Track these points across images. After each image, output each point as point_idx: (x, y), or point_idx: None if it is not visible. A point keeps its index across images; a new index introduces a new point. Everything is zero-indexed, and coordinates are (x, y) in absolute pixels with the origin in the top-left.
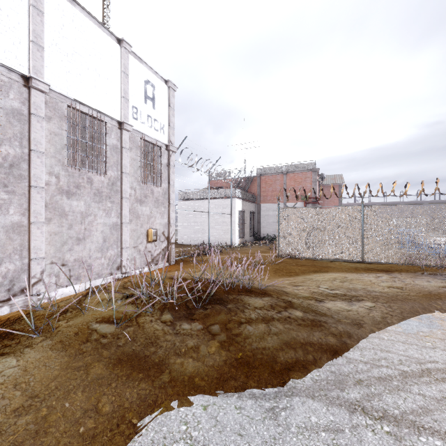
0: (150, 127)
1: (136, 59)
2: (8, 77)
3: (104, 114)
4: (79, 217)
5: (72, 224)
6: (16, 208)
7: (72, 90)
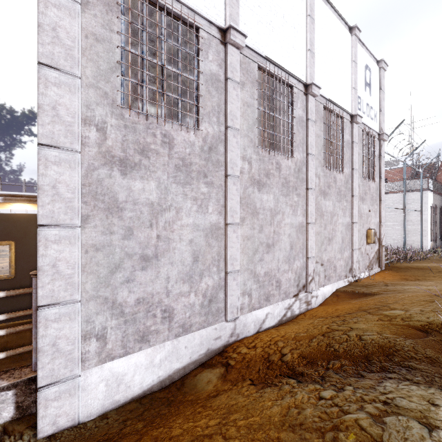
0: (367, 116)
1: (359, 45)
2: (297, 88)
3: (343, 109)
4: (329, 217)
5: (326, 224)
6: (300, 210)
7: (326, 90)
